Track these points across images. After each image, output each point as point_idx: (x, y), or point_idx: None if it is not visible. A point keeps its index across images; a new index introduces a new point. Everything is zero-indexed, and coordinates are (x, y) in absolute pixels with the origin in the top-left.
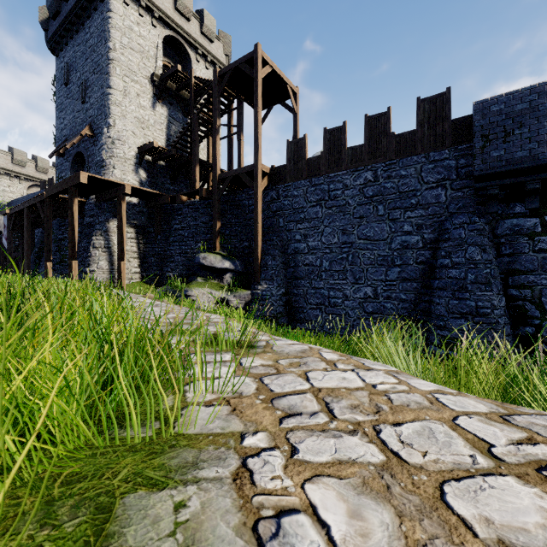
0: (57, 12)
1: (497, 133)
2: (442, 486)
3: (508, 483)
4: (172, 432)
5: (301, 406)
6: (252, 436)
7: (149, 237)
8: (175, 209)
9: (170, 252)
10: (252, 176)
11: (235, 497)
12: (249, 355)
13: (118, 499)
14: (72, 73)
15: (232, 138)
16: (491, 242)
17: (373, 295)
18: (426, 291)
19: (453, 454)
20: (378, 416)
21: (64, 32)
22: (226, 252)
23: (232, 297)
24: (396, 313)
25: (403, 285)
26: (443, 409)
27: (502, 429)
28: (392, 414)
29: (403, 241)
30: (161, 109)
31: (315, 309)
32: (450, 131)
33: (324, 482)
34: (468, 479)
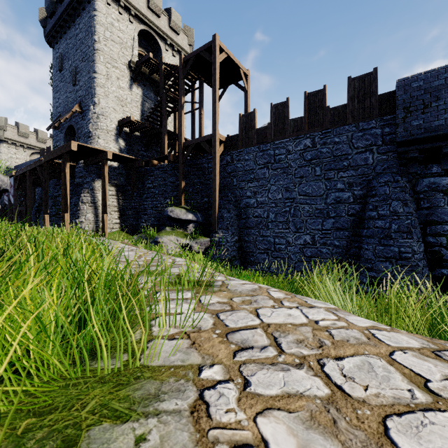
0: (53, 12)
1: (416, 106)
2: (385, 421)
3: (447, 419)
4: (137, 364)
5: (252, 340)
6: (209, 368)
7: (127, 194)
8: (148, 171)
9: (144, 206)
10: (211, 144)
11: (192, 431)
12: (208, 294)
13: (84, 432)
14: (65, 61)
15: (194, 113)
16: (411, 197)
17: (312, 242)
18: (356, 238)
19: (392, 388)
20: (321, 350)
21: (59, 28)
22: (189, 206)
23: (195, 243)
24: (330, 257)
25: (337, 234)
26: (379, 345)
27: (435, 364)
28: (334, 348)
29: (337, 197)
30: (137, 90)
31: (263, 254)
32: (377, 104)
33: (274, 415)
34: (409, 415)
